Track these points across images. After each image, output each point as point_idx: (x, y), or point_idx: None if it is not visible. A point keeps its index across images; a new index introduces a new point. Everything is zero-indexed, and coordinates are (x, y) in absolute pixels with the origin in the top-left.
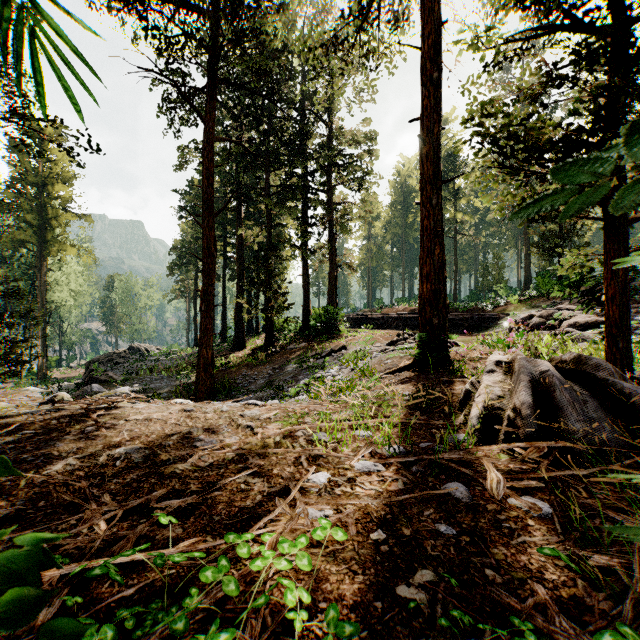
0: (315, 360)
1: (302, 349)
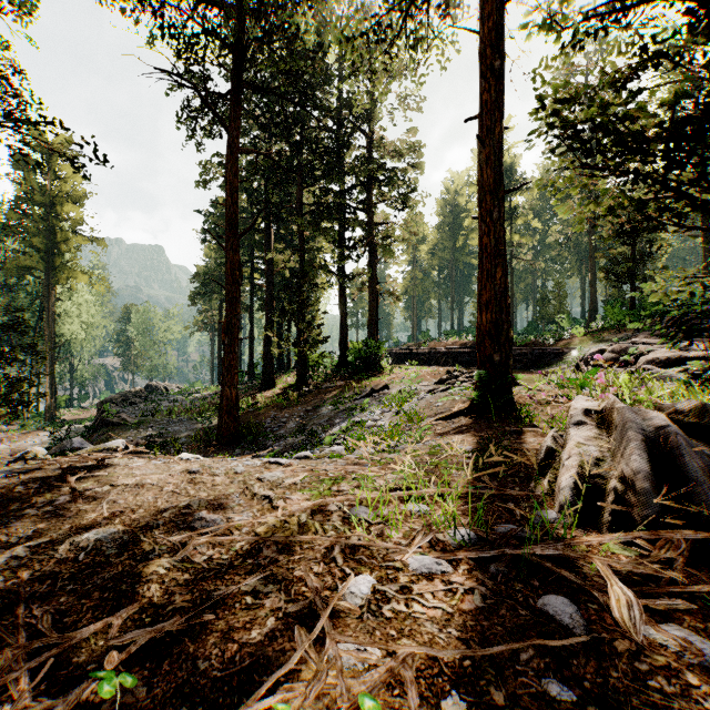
0: (353, 401)
1: (339, 388)
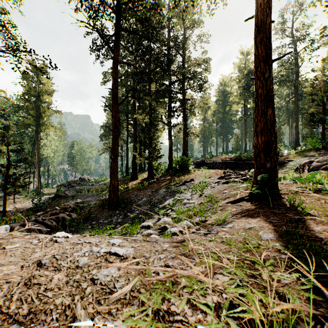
0: (176, 187)
1: (168, 180)
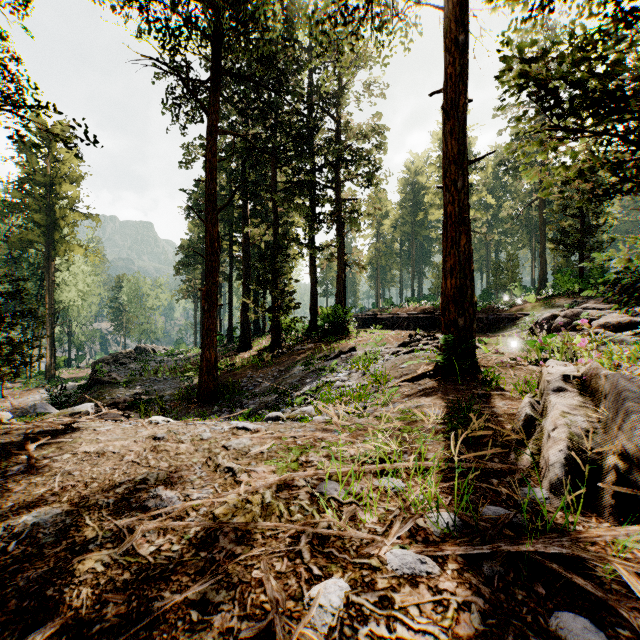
0: (323, 362)
1: (309, 350)
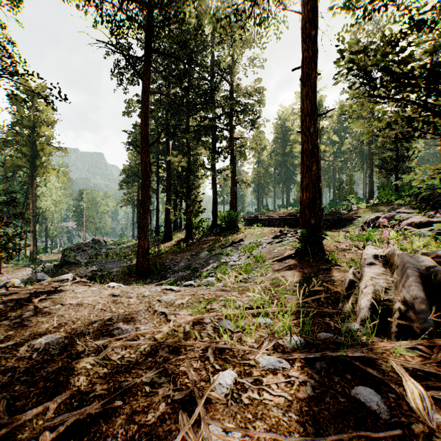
0: (221, 249)
1: (212, 241)
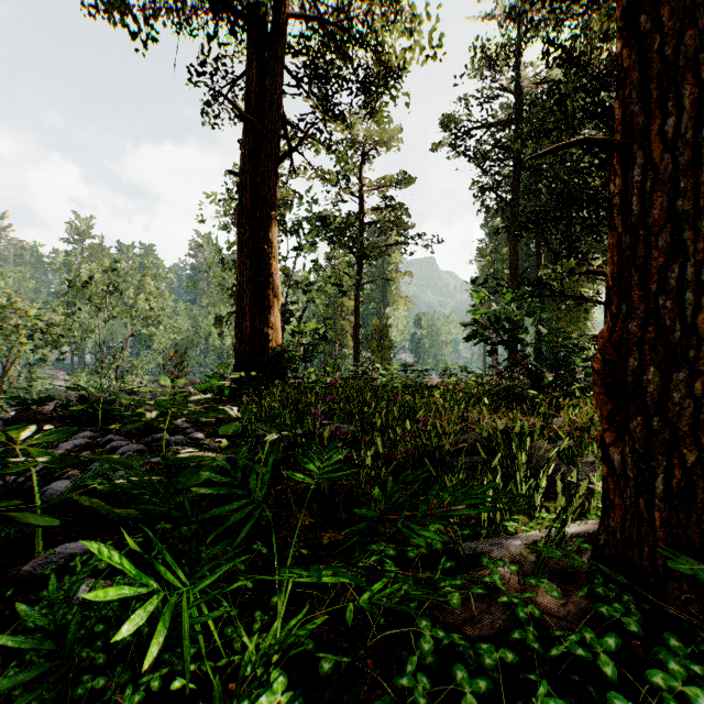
0: None
1: None
